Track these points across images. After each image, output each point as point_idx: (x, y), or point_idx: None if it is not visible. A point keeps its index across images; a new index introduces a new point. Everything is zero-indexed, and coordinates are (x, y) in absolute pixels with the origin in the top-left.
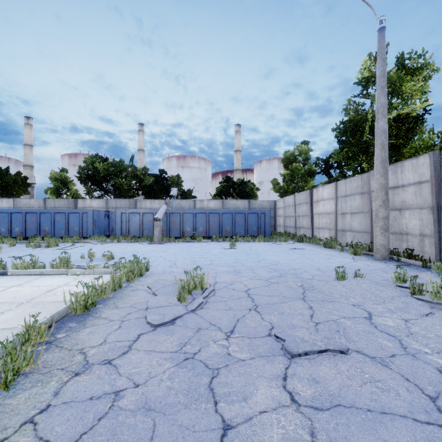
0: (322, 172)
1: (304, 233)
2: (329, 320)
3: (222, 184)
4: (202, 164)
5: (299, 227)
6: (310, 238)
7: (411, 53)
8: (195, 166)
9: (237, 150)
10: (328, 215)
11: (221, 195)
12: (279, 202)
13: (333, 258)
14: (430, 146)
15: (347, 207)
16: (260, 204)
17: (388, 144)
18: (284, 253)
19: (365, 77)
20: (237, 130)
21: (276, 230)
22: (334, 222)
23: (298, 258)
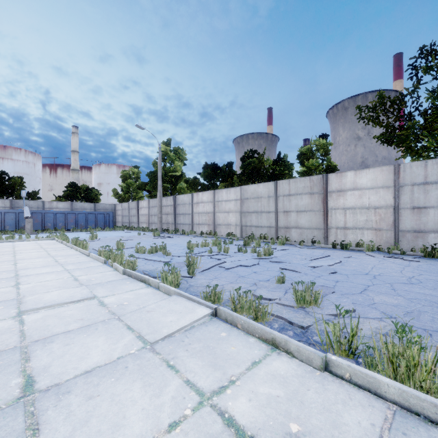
0: (145, 190)
1: (134, 226)
2: (131, 239)
3: (69, 189)
4: (30, 158)
5: (131, 222)
6: (136, 228)
7: (179, 147)
8: (20, 159)
9: (74, 151)
10: (146, 215)
11: (68, 197)
12: (118, 205)
13: (142, 233)
14: (184, 188)
15: (153, 212)
16: (104, 206)
17: (171, 184)
18: (122, 233)
19: (162, 150)
20: (75, 132)
21: (116, 225)
22: (148, 219)
23: (128, 234)
